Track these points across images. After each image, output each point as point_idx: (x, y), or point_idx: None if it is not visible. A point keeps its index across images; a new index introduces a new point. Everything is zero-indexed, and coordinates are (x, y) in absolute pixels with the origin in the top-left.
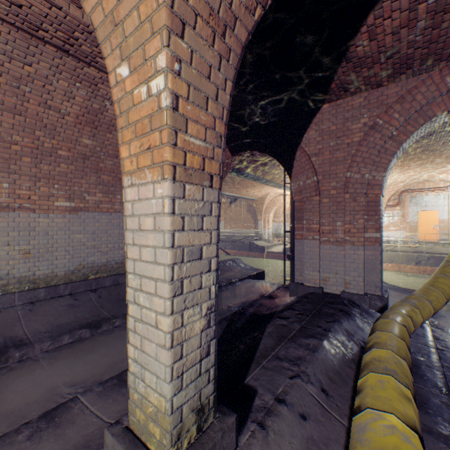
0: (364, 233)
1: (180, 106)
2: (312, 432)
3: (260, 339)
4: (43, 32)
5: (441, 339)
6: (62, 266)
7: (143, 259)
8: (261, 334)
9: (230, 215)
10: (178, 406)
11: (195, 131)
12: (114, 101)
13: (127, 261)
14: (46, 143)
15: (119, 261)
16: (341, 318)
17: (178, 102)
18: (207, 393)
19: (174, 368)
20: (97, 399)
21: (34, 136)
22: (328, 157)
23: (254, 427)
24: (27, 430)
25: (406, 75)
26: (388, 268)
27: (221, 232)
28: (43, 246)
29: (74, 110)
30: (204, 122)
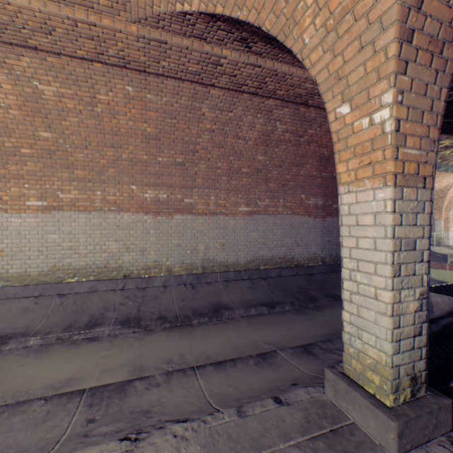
0: None
1: (400, 127)
2: None
3: None
4: (244, 87)
5: None
6: (243, 256)
7: (360, 247)
8: None
9: None
10: (396, 365)
11: (411, 143)
12: (331, 132)
13: (342, 249)
14: (235, 165)
15: (281, 257)
16: None
17: (398, 124)
18: (419, 367)
19: (393, 333)
20: (291, 356)
21: (228, 161)
22: None
23: None
24: (252, 360)
25: None
26: None
27: None
28: (231, 240)
29: (253, 135)
30: (418, 134)
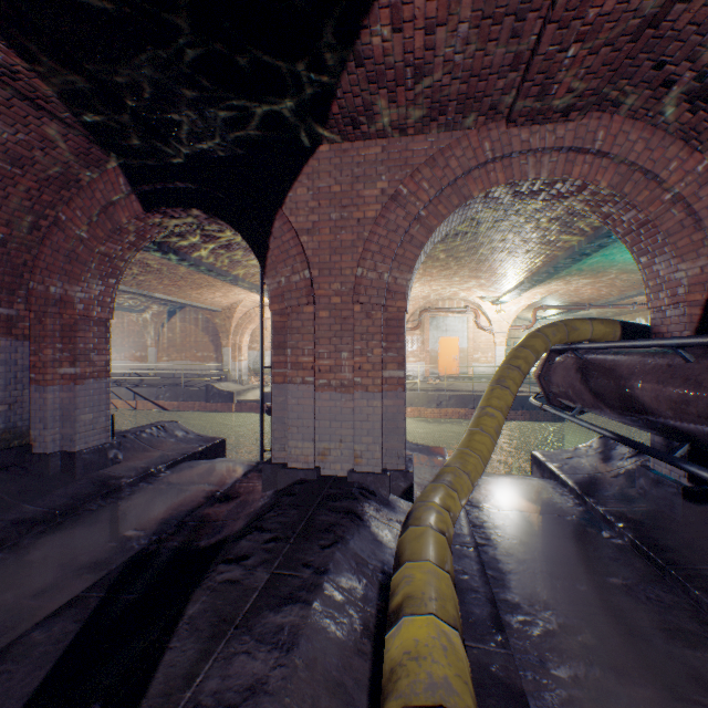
0: (383, 371)
1: None
2: None
3: (163, 651)
4: None
5: (480, 526)
6: None
7: None
8: (171, 631)
9: (169, 337)
10: None
11: None
12: None
13: None
14: None
15: None
16: (348, 530)
17: None
18: None
19: None
20: None
21: None
22: (329, 238)
23: None
24: None
25: (439, 125)
26: (408, 414)
27: (151, 368)
28: None
29: None
30: None
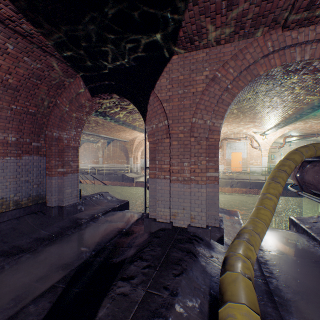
0: (206, 173)
1: None
2: None
3: None
4: None
5: (264, 263)
6: None
7: None
8: None
9: (107, 153)
10: None
11: None
12: None
13: None
14: None
15: None
16: (188, 264)
17: None
18: None
19: None
20: None
21: None
22: (177, 103)
23: None
24: None
25: (239, 36)
26: None
27: (100, 166)
28: None
29: None
30: None
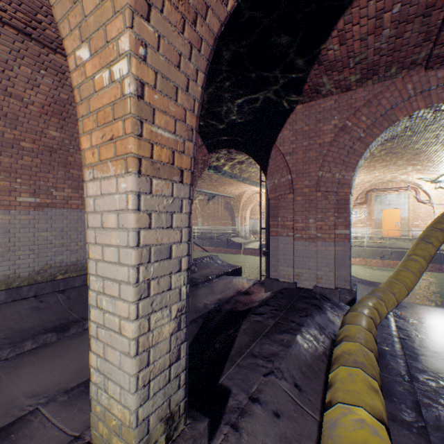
0: (335, 230)
1: (146, 94)
2: (285, 429)
3: (235, 336)
4: (1, 12)
5: (404, 329)
6: (26, 266)
7: (106, 259)
8: (237, 331)
9: (208, 212)
10: (145, 417)
11: (164, 122)
12: (74, 87)
13: (89, 262)
14: (7, 134)
15: None
16: (313, 312)
17: (143, 89)
18: (178, 399)
19: (139, 377)
20: (60, 409)
21: None
22: (302, 156)
23: (228, 430)
24: None
25: (373, 81)
26: (356, 263)
27: (199, 229)
28: (3, 245)
29: (38, 99)
30: (173, 113)
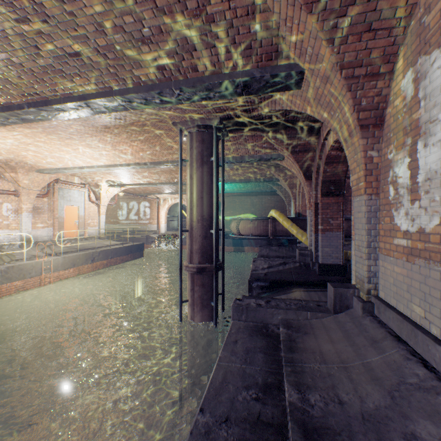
0: None
1: None
2: None
3: None
4: None
5: None
6: None
7: None
8: None
9: None
10: None
11: None
12: None
13: None
14: None
15: None
16: None
17: None
18: None
19: None
20: None
21: None
22: None
23: None
24: None
25: None
26: (71, 275)
27: None
28: None
29: None
30: None
